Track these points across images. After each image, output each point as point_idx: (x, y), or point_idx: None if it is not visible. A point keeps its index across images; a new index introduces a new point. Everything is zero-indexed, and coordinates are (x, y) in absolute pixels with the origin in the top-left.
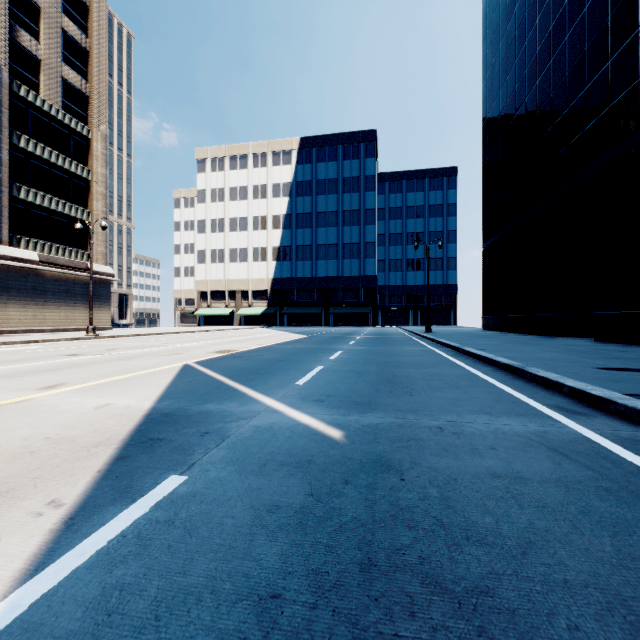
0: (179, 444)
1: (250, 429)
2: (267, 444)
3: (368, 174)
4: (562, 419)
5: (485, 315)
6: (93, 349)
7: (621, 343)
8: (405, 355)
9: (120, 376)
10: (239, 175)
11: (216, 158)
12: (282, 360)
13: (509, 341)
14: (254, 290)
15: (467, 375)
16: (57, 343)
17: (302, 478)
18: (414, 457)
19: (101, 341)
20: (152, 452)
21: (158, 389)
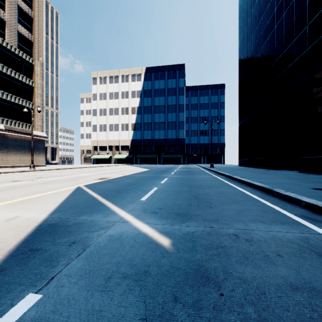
0: (49, 254)
1: (106, 238)
2: (115, 253)
3: (180, 86)
4: (312, 226)
5: (240, 158)
6: (29, 177)
7: (313, 173)
8: (202, 180)
9: (35, 195)
10: (114, 86)
11: (102, 77)
12: (134, 184)
13: (255, 172)
14: (122, 145)
15: (240, 193)
16: (11, 174)
17: (138, 294)
18: (225, 266)
19: (36, 172)
20: (25, 264)
21: (55, 204)
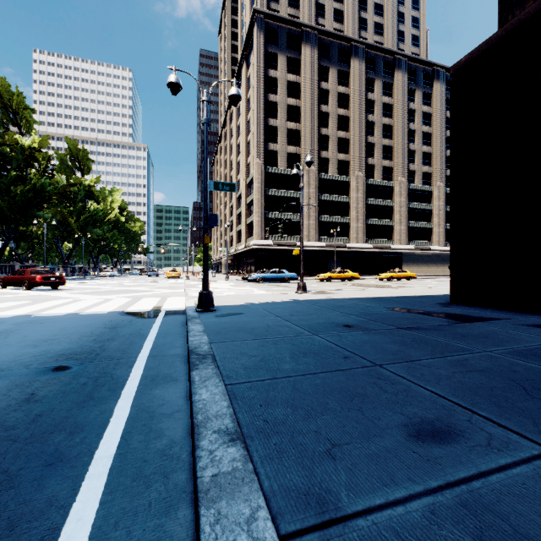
0: None
1: None
2: None
3: None
4: None
5: None
6: None
7: None
8: None
9: None
10: None
11: None
12: None
13: None
14: None
15: None
16: None
17: None
18: None
19: None
20: None
21: None
